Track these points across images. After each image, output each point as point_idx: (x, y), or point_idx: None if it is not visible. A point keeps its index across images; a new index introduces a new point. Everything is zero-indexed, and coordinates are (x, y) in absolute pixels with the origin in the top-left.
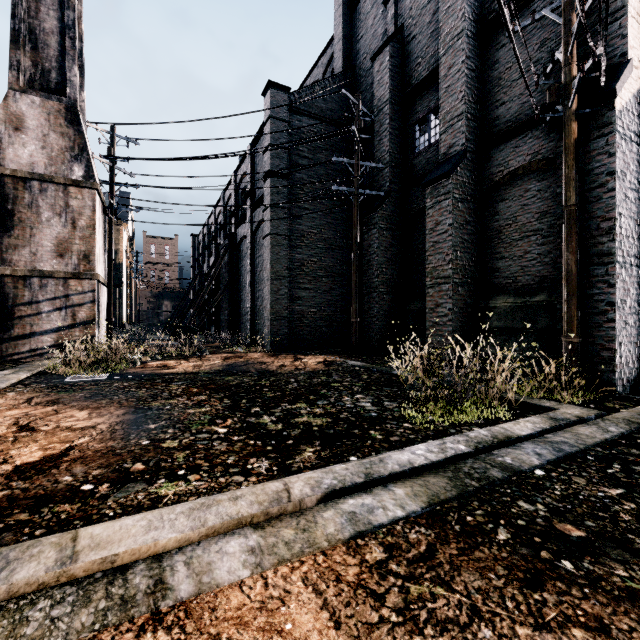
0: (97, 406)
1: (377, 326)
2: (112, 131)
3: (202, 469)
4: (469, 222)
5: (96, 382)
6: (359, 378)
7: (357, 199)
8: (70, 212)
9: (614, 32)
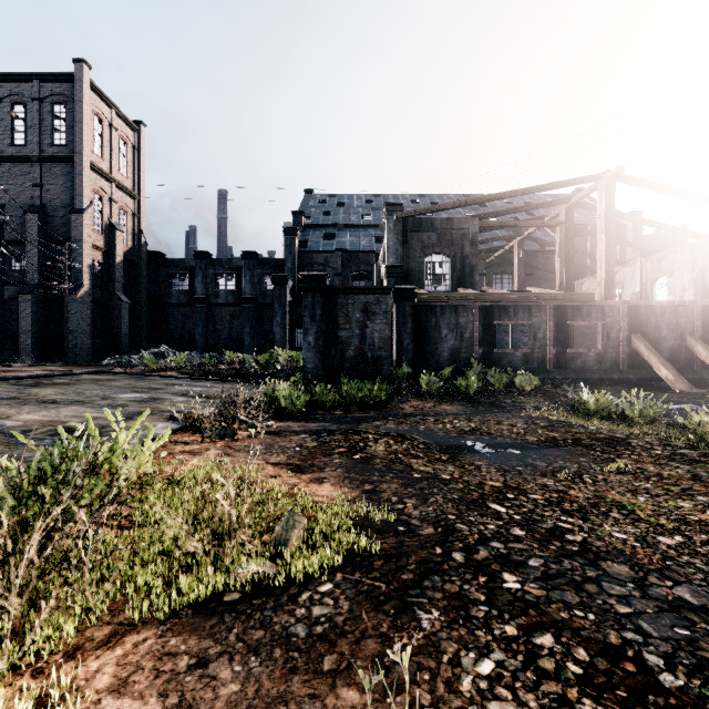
0: None
1: None
2: None
3: None
4: (40, 311)
5: None
6: None
7: None
8: None
9: (81, 275)
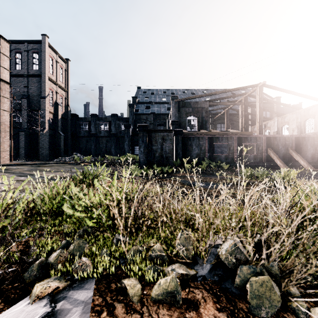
0: None
1: None
2: None
3: None
4: (27, 139)
5: None
6: None
7: None
8: None
9: (44, 124)
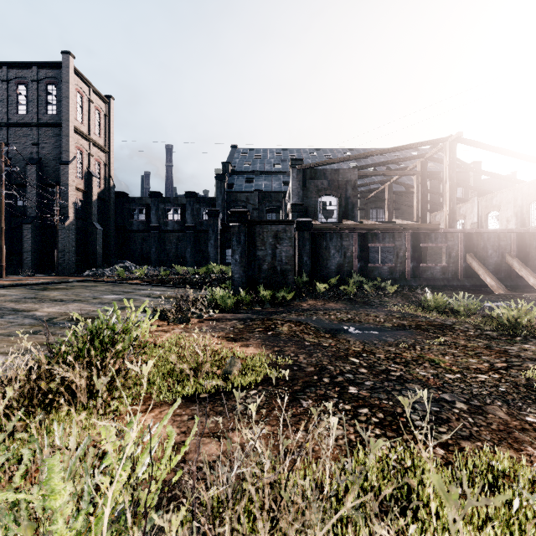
0: None
1: None
2: None
3: None
4: (38, 236)
5: None
6: None
7: None
8: None
9: (67, 210)
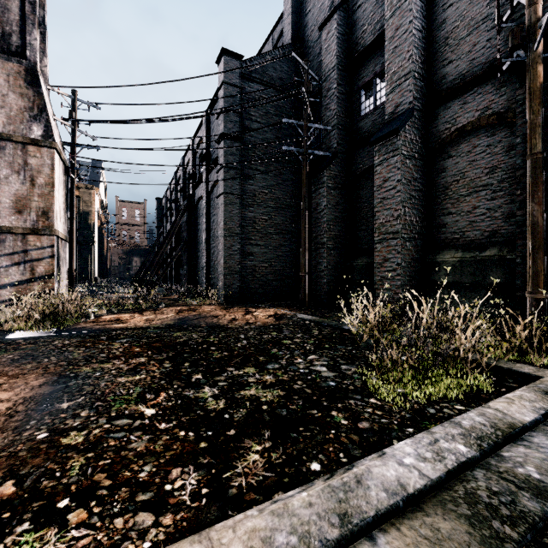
0: (17, 373)
1: (325, 280)
2: (73, 95)
3: (96, 495)
4: (416, 179)
5: (36, 339)
6: (310, 334)
7: (306, 159)
8: (29, 170)
9: None
